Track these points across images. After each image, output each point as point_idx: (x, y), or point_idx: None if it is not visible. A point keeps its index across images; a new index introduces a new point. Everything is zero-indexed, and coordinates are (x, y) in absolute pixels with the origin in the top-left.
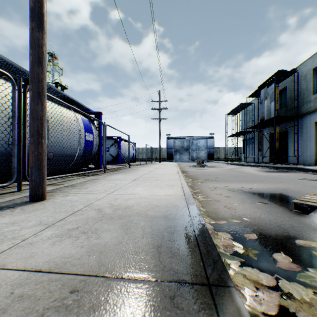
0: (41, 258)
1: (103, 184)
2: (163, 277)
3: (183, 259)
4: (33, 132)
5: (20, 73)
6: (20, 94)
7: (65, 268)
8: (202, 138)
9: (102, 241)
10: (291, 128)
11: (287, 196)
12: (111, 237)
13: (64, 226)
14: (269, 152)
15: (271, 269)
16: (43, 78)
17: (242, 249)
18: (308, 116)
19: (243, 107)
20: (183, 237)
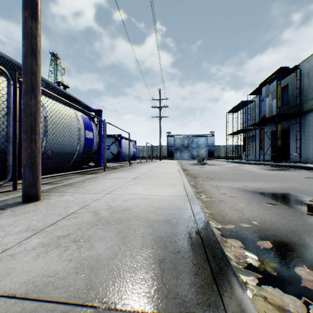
0: (19, 276)
1: (102, 182)
2: (168, 308)
3: (191, 280)
4: (26, 129)
5: (18, 69)
6: (15, 90)
7: (45, 293)
8: (202, 136)
9: (94, 253)
10: (293, 126)
11: (295, 196)
12: (106, 247)
13: (54, 232)
14: (270, 150)
15: (295, 289)
16: (37, 70)
17: (258, 261)
18: (311, 113)
19: (244, 105)
20: (189, 248)
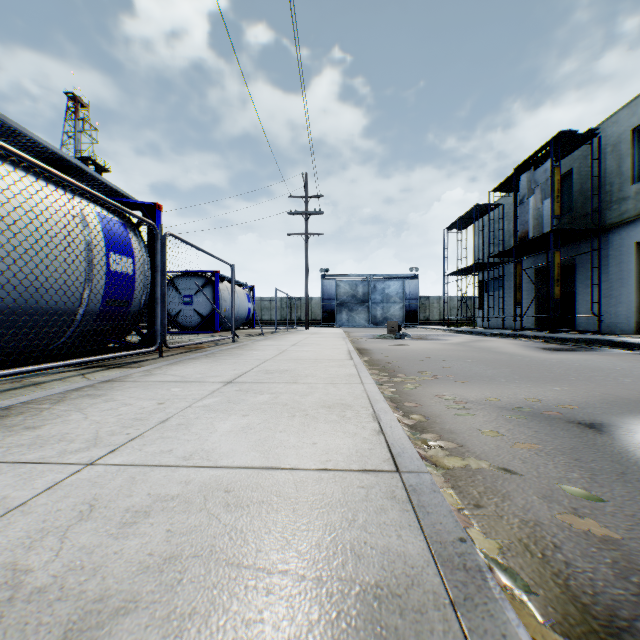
0: None
1: (121, 400)
2: None
3: None
4: None
5: None
6: None
7: None
8: (394, 278)
9: None
10: (583, 256)
11: None
12: None
13: None
14: (534, 306)
15: None
16: None
17: None
18: (622, 231)
19: (480, 213)
20: None
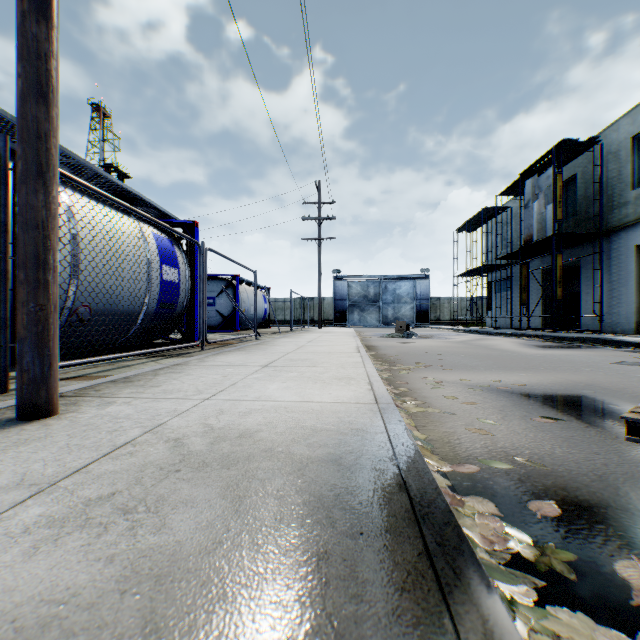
0: None
1: (197, 375)
2: None
3: (391, 604)
4: (26, 258)
5: (14, 131)
6: (5, 174)
7: None
8: (405, 279)
9: (168, 541)
10: (587, 258)
11: (598, 401)
12: (196, 524)
13: (79, 490)
14: (541, 307)
15: (620, 613)
16: (49, 130)
17: (533, 547)
18: (623, 234)
19: (489, 215)
20: (385, 524)
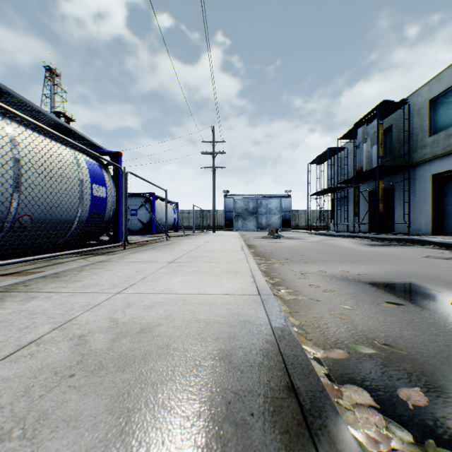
0: None
1: (115, 270)
2: None
3: None
4: None
5: None
6: None
7: None
8: (274, 197)
9: None
10: (399, 183)
11: (423, 288)
12: None
13: None
14: (368, 217)
15: None
16: None
17: (416, 447)
18: (423, 167)
19: (332, 153)
20: (279, 446)
